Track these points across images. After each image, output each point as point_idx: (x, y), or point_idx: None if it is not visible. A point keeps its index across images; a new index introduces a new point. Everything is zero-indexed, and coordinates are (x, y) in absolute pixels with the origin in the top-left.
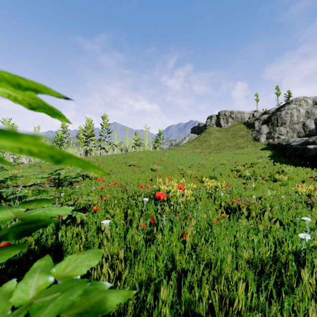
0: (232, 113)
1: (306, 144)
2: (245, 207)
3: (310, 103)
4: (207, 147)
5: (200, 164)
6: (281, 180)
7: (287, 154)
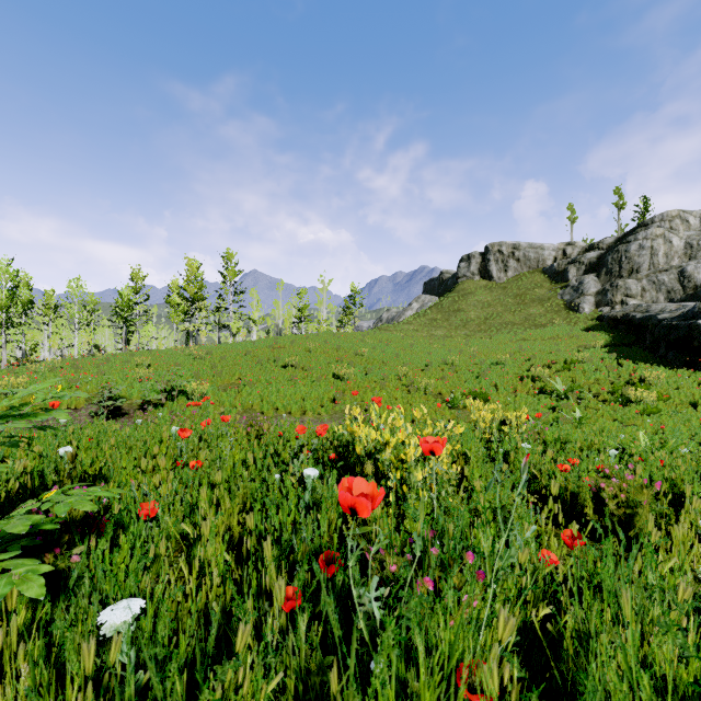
0: (517, 249)
1: (694, 318)
2: (620, 495)
3: (695, 226)
4: (461, 324)
5: (447, 363)
6: (640, 401)
7: (648, 340)
